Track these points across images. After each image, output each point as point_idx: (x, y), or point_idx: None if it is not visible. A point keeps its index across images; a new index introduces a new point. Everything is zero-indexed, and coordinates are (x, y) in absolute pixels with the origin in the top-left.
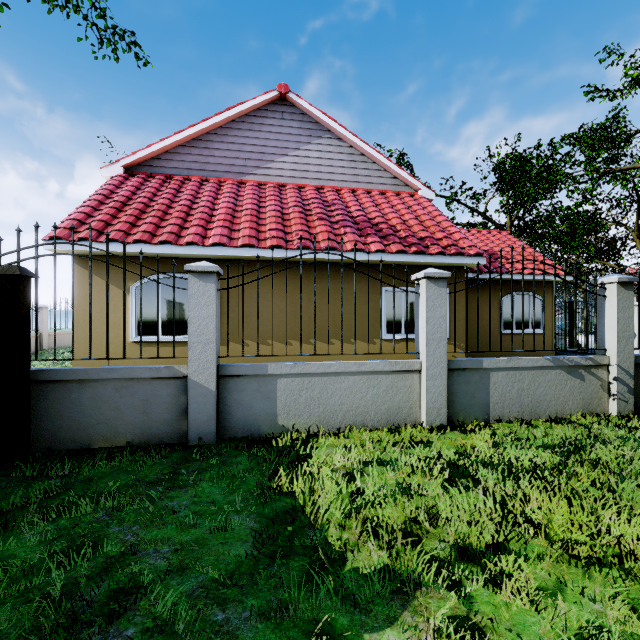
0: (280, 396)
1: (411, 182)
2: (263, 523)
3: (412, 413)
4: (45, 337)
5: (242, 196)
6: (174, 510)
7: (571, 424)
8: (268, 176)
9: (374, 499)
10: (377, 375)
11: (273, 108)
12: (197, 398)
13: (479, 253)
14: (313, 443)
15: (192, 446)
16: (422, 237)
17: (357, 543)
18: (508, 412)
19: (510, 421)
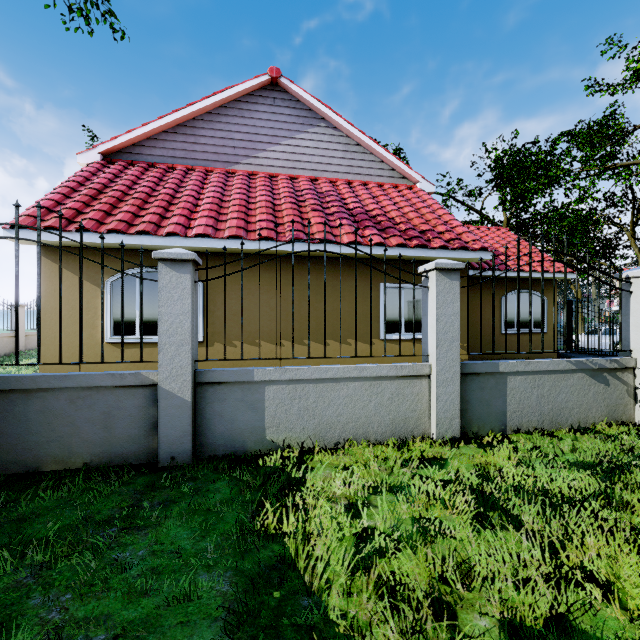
0: (268, 406)
1: (410, 174)
2: (241, 586)
3: (420, 424)
4: (22, 337)
5: (230, 186)
6: (123, 567)
7: (598, 435)
8: (259, 166)
9: (386, 546)
10: (381, 381)
11: (264, 94)
12: (169, 410)
13: (484, 247)
14: (307, 463)
15: (163, 468)
16: (423, 230)
17: (369, 624)
18: (527, 421)
19: (529, 432)
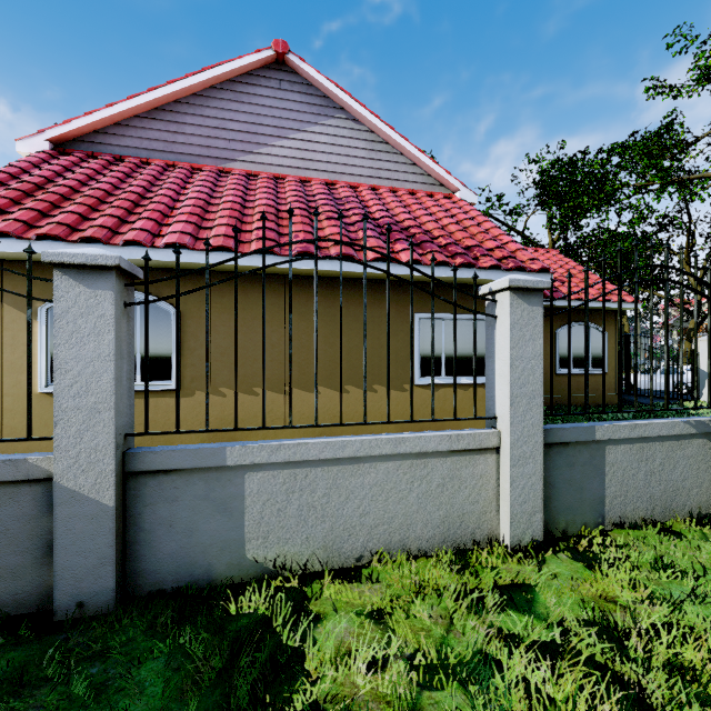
0: (250, 505)
1: (448, 180)
2: None
3: (485, 522)
4: None
5: (222, 187)
6: None
7: None
8: (260, 164)
9: None
10: (426, 459)
11: (267, 74)
12: (73, 523)
13: (545, 268)
14: (310, 607)
15: (60, 624)
16: (468, 246)
17: None
18: (632, 510)
19: (637, 526)
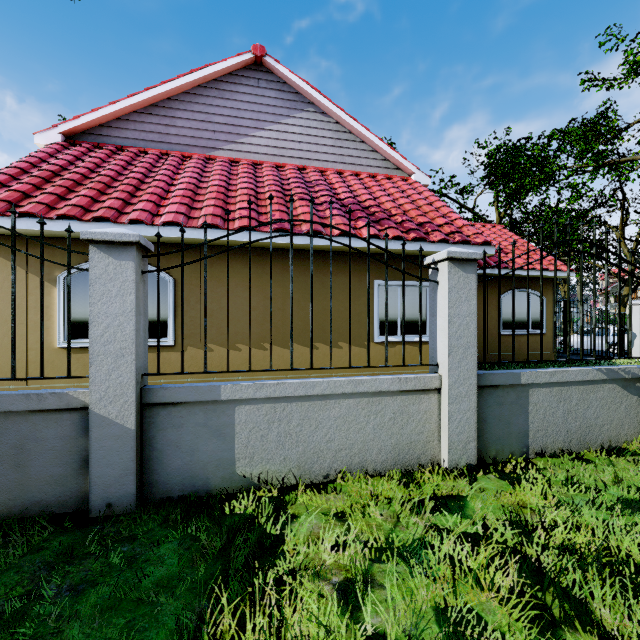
0: (239, 432)
1: (404, 165)
2: None
3: (428, 449)
4: None
5: (209, 172)
6: None
7: (636, 458)
8: (241, 152)
9: None
10: (381, 397)
11: (247, 74)
12: (104, 442)
13: (487, 241)
14: (288, 509)
15: (94, 519)
16: (421, 223)
17: None
18: (552, 442)
19: (556, 455)
